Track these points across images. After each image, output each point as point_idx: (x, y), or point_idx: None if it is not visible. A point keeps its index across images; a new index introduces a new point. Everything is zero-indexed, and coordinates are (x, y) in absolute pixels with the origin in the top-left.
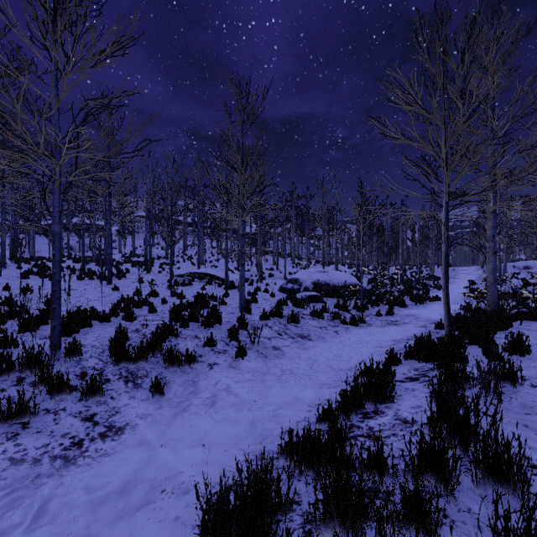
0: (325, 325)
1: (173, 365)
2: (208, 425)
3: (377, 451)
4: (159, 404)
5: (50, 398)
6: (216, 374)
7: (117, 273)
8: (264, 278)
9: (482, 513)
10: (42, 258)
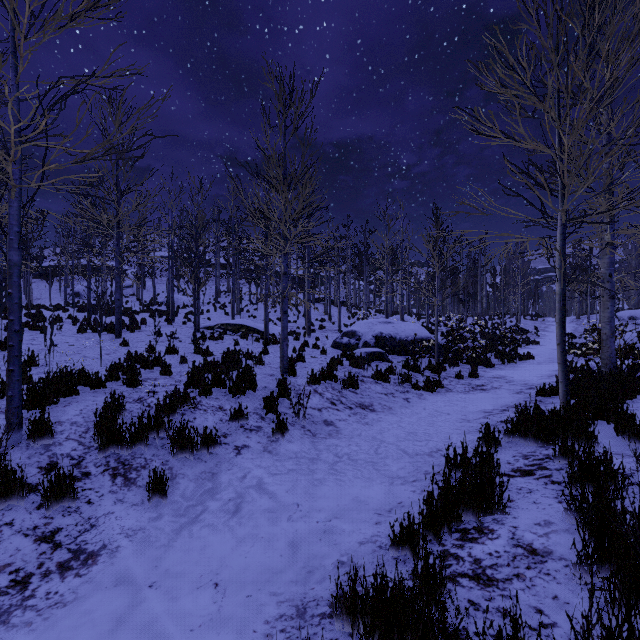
0: (392, 390)
1: (184, 450)
2: (227, 548)
3: (514, 638)
4: (157, 510)
5: None
6: (245, 462)
7: (130, 325)
8: (314, 330)
9: None
10: (40, 306)
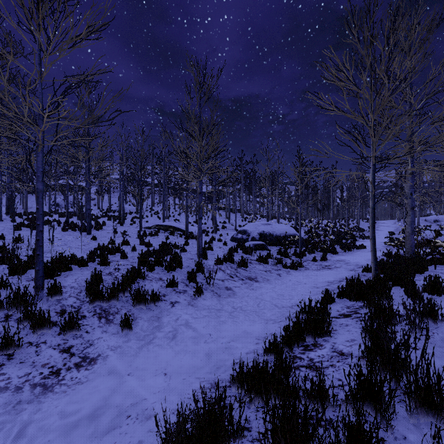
0: (270, 269)
1: (140, 303)
2: (169, 356)
3: (320, 383)
4: (127, 337)
5: (33, 332)
6: (177, 311)
7: (96, 226)
8: (218, 229)
9: (416, 442)
10: (33, 213)
